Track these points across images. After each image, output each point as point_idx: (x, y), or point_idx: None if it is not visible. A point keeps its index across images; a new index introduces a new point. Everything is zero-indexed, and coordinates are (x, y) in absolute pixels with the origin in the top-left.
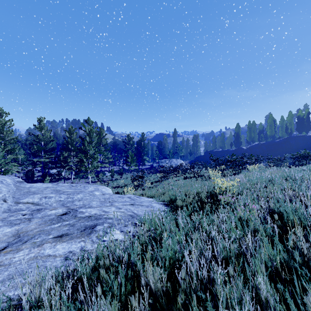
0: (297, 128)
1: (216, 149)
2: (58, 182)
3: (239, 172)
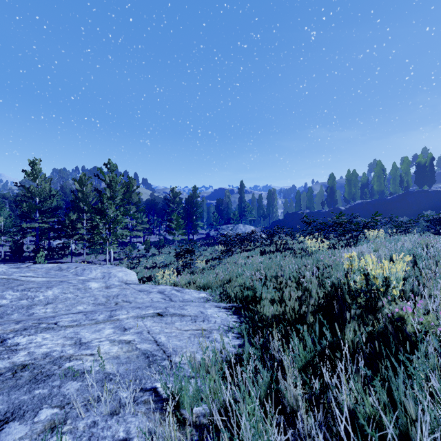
0: (416, 180)
1: (302, 211)
2: (61, 260)
3: (355, 243)
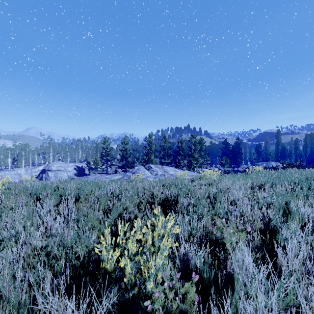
0: None
1: None
2: None
3: None
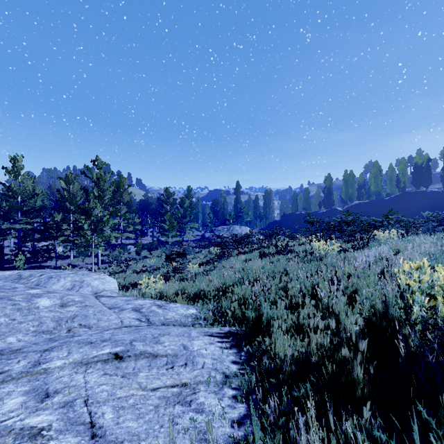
0: (413, 181)
1: (299, 212)
2: (45, 264)
3: (365, 245)
